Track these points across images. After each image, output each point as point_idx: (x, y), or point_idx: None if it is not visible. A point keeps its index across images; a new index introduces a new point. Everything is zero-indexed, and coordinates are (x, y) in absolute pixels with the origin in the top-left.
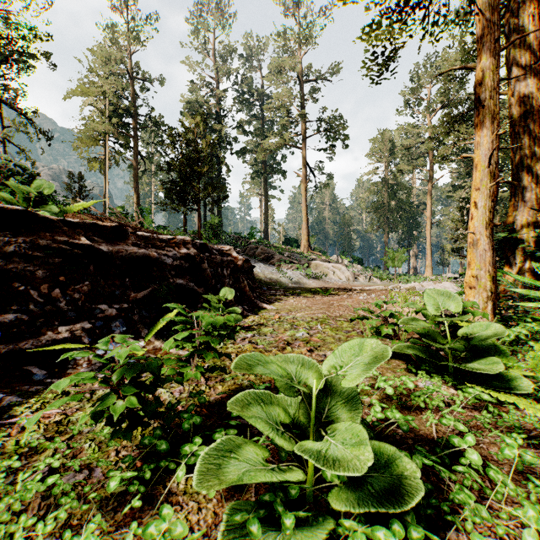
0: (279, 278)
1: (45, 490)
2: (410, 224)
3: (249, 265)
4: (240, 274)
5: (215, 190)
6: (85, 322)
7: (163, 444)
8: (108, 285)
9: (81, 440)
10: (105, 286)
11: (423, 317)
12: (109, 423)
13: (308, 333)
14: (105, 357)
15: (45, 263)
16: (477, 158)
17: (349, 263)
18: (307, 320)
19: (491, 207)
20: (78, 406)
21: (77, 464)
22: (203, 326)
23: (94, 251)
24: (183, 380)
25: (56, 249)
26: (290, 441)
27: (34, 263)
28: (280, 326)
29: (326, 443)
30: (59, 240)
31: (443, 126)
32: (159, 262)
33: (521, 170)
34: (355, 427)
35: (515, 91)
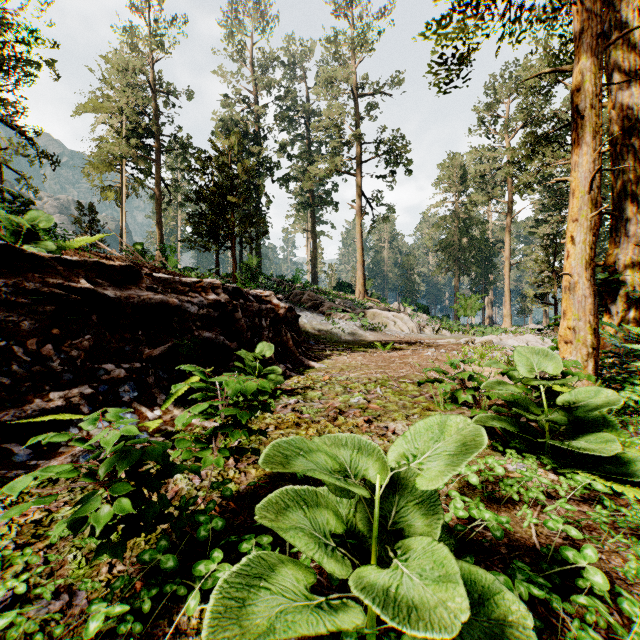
0: (330, 330)
1: (5, 627)
2: (485, 265)
3: (293, 314)
4: (282, 325)
5: (253, 224)
6: (85, 386)
7: (169, 560)
8: (115, 339)
9: (65, 547)
10: (112, 341)
11: (504, 378)
12: (94, 533)
13: (365, 399)
14: (88, 442)
15: (34, 312)
16: (574, 181)
17: (413, 312)
18: (364, 381)
19: (592, 242)
20: (67, 498)
21: (49, 590)
22: (229, 395)
23: (96, 296)
24: (200, 469)
25: (48, 294)
26: (344, 562)
27: (18, 312)
28: (331, 389)
29: (396, 572)
30: (51, 283)
31: (525, 148)
32: (180, 311)
33: (623, 198)
34: (438, 548)
35: (616, 103)
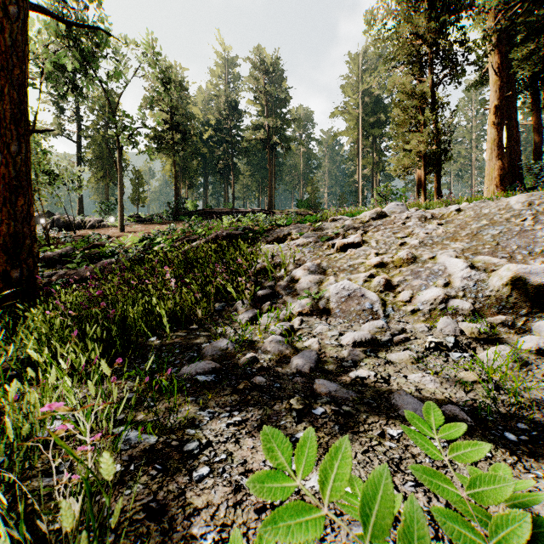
0: None
1: None
2: None
3: None
4: None
5: None
6: None
7: None
8: None
9: None
10: None
11: None
12: None
13: None
14: None
15: None
16: None
17: None
18: None
19: None
20: None
21: None
22: None
23: None
24: None
25: None
26: None
27: None
28: None
29: None
30: None
31: None
32: None
33: None
34: None
35: None
